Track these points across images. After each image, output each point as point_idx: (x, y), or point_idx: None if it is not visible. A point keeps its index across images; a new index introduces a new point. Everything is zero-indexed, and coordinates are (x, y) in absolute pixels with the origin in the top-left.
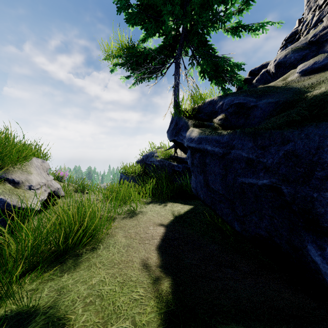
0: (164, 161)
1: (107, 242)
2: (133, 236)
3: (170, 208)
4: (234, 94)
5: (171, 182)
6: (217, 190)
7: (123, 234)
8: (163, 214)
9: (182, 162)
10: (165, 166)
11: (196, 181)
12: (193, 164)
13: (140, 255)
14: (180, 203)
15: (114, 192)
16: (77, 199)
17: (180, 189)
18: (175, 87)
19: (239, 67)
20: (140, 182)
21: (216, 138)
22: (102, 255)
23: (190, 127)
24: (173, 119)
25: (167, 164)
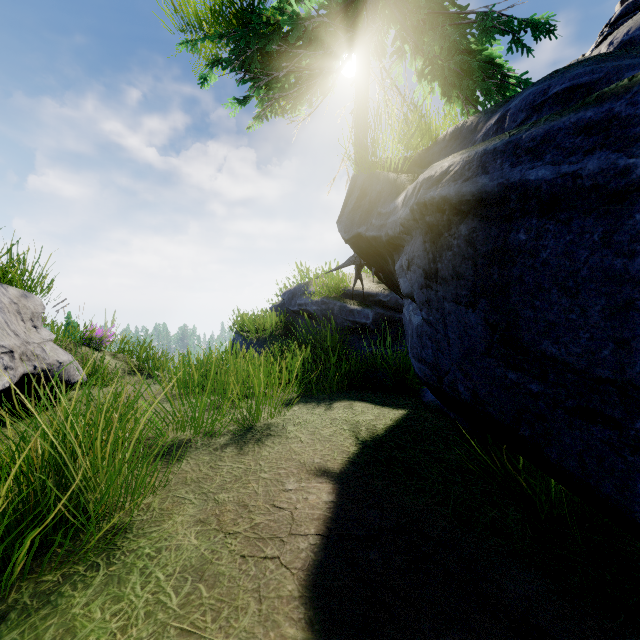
0: (330, 302)
1: (133, 547)
2: (228, 520)
3: (347, 416)
4: (545, 78)
5: (347, 350)
6: (579, 365)
7: (197, 510)
8: (329, 435)
9: (372, 303)
10: (332, 314)
11: (435, 338)
12: (434, 276)
13: (233, 639)
14: (370, 402)
15: (194, 374)
16: (119, 389)
17: (368, 368)
18: (357, 113)
19: (539, 25)
20: (274, 351)
21: (576, 117)
22: (81, 629)
23: (406, 186)
24: (354, 184)
25: (338, 308)
